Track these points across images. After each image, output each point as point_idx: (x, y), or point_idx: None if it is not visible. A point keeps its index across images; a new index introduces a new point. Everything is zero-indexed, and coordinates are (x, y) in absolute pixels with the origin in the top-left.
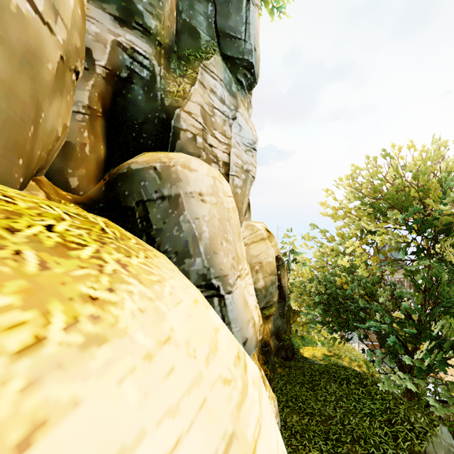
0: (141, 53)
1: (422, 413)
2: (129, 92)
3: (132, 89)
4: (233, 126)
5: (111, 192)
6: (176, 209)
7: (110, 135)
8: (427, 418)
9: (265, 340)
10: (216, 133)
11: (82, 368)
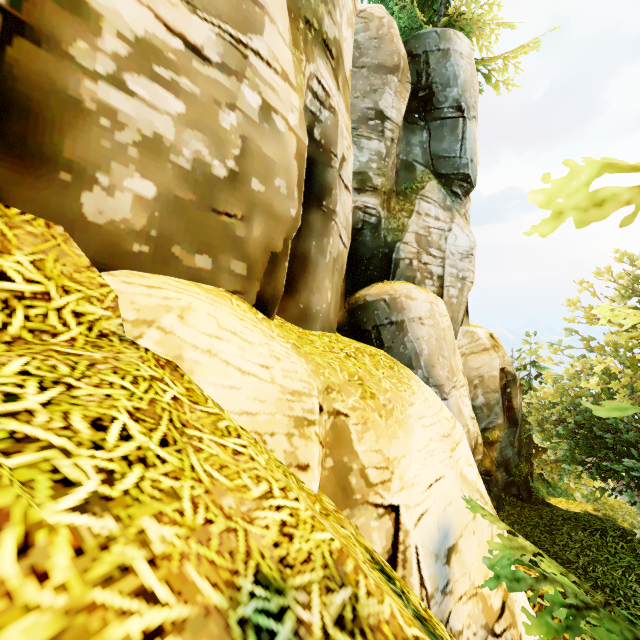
0: (371, 207)
1: None
2: (360, 236)
3: (362, 234)
4: (448, 238)
5: (353, 319)
6: (402, 332)
7: (346, 272)
8: None
9: (488, 468)
10: (430, 250)
11: (414, 397)
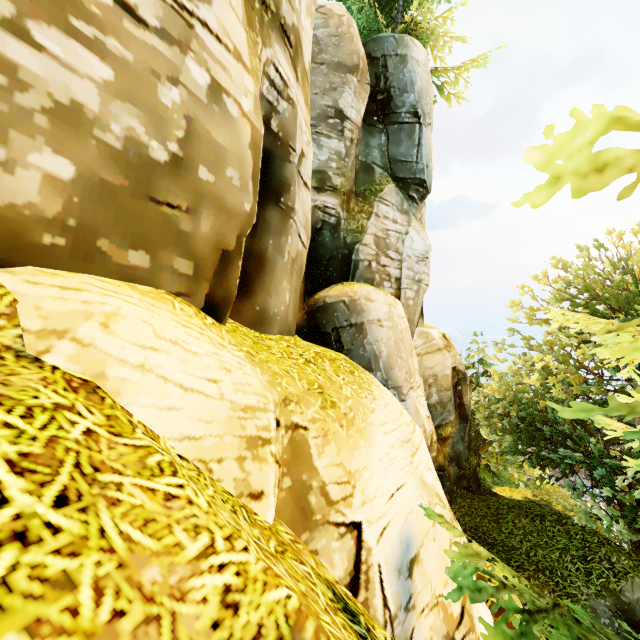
0: (330, 207)
1: (629, 556)
2: (319, 236)
3: (322, 234)
4: (405, 241)
5: (313, 321)
6: (361, 334)
7: (305, 272)
8: (634, 562)
9: (441, 463)
10: (388, 252)
11: (375, 403)
